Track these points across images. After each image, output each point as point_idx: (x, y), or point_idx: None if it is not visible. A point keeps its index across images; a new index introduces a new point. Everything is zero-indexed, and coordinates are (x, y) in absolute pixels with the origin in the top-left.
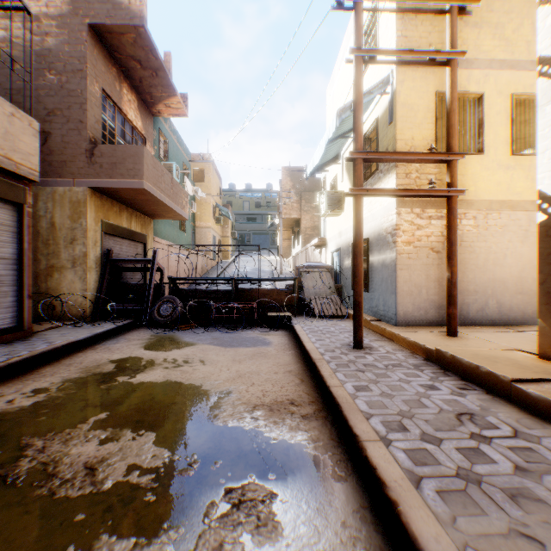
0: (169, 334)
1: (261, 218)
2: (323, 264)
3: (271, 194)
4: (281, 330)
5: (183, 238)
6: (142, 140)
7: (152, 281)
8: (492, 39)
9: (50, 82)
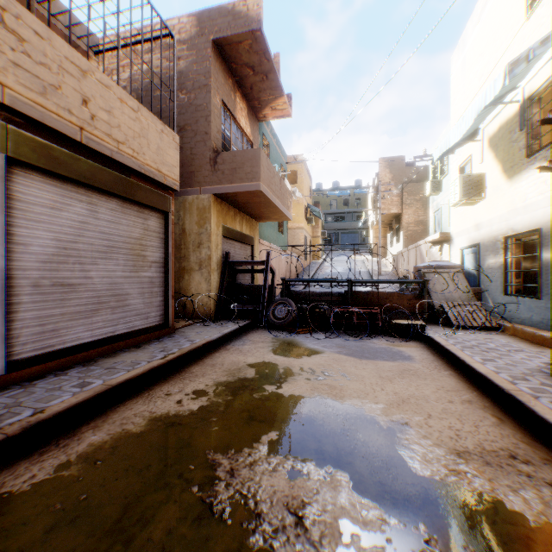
0: (288, 338)
1: (349, 216)
2: (451, 264)
3: (361, 190)
4: (413, 341)
5: (281, 239)
6: (250, 146)
7: (267, 282)
8: None
9: (181, 101)
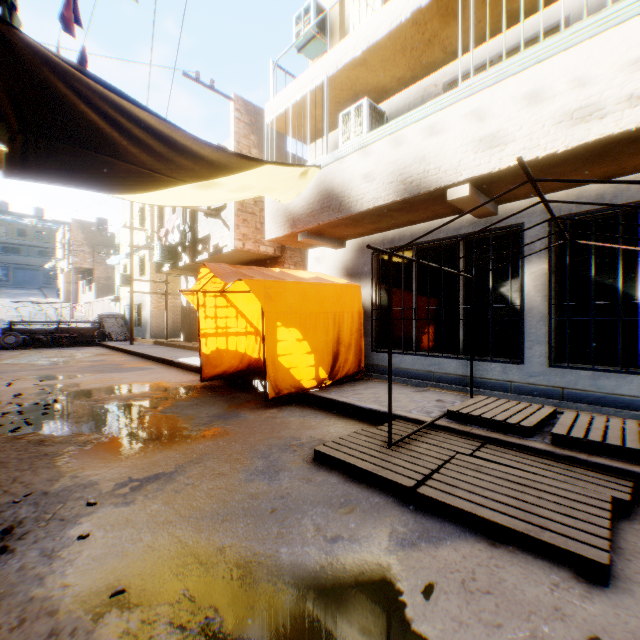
0: (26, 350)
1: (29, 249)
2: (119, 313)
3: (46, 222)
4: (95, 346)
5: None
6: None
7: None
8: None
9: None
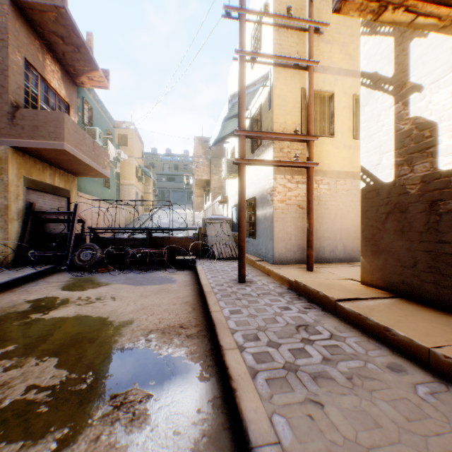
0: (88, 276)
1: (179, 178)
2: (224, 217)
3: (188, 158)
4: (187, 270)
5: (107, 193)
6: (66, 107)
7: (74, 230)
8: (341, 53)
9: None
